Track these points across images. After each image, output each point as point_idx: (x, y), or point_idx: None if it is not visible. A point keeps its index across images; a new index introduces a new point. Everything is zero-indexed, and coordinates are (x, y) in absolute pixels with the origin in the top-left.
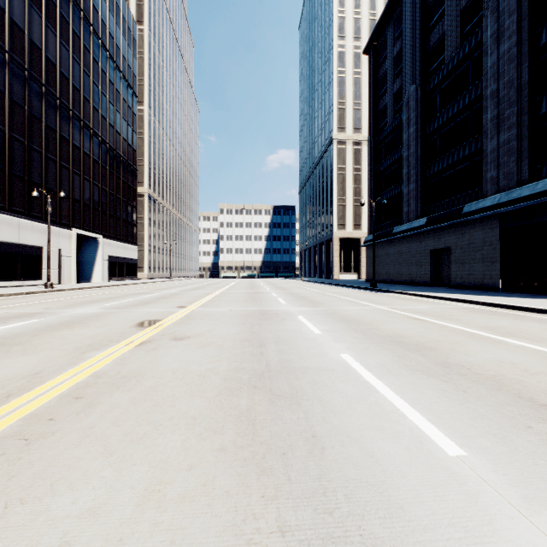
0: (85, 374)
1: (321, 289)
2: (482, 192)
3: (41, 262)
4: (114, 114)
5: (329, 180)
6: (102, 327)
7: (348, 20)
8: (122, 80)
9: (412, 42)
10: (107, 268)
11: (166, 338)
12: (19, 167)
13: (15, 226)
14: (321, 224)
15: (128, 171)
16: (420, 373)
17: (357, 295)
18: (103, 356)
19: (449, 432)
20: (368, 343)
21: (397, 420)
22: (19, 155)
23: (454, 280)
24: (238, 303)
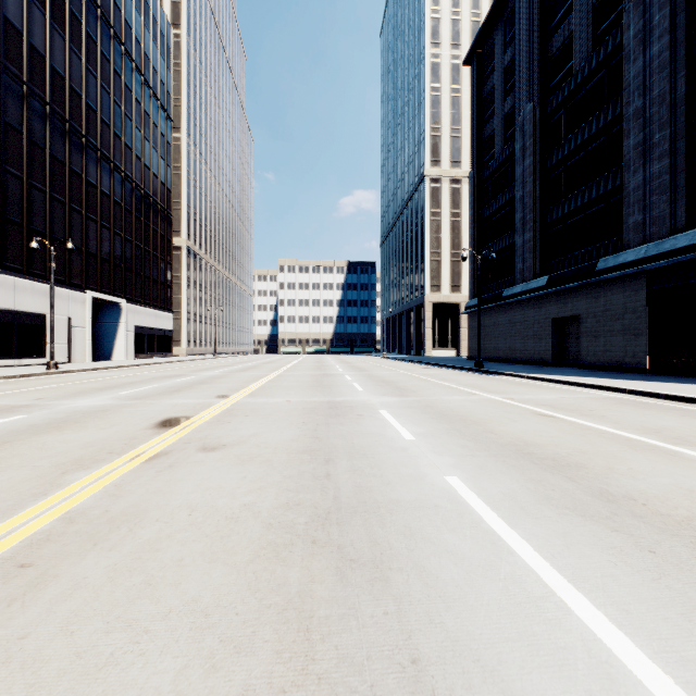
0: (51, 516)
1: (410, 370)
2: (622, 243)
3: (44, 335)
4: (141, 142)
5: (419, 229)
6: (106, 429)
7: (444, 22)
8: (152, 99)
9: (528, 47)
10: (132, 342)
11: (191, 447)
12: (14, 211)
13: (10, 288)
14: (409, 285)
15: (160, 216)
16: (572, 512)
17: (458, 378)
18: (91, 481)
19: (654, 651)
20: (484, 456)
21: (555, 620)
22: (14, 195)
23: (584, 359)
24: (299, 391)
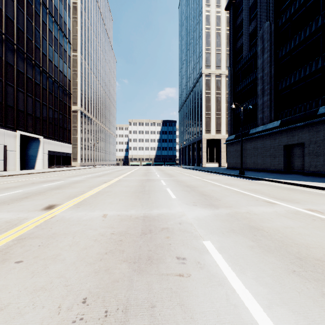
0: None
1: (200, 175)
2: None
3: None
4: (52, 53)
5: (199, 101)
6: None
7: None
8: (59, 31)
9: None
10: (47, 159)
11: None
12: None
13: None
14: (194, 130)
15: (64, 93)
16: None
17: (237, 183)
18: None
19: None
20: None
21: None
22: None
23: (308, 169)
24: (123, 199)
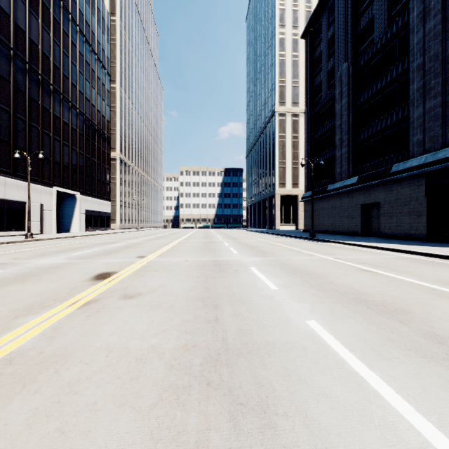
0: None
1: (267, 238)
2: (408, 154)
3: (25, 215)
4: (90, 89)
5: (271, 146)
6: (55, 281)
7: (287, 11)
8: (97, 61)
9: (344, 26)
10: (83, 220)
11: (115, 295)
12: (5, 133)
13: (1, 184)
14: (265, 183)
15: (102, 138)
16: (415, 353)
17: (300, 244)
18: (35, 324)
19: None
20: (331, 302)
21: None
22: (5, 123)
23: (382, 231)
24: (193, 253)
